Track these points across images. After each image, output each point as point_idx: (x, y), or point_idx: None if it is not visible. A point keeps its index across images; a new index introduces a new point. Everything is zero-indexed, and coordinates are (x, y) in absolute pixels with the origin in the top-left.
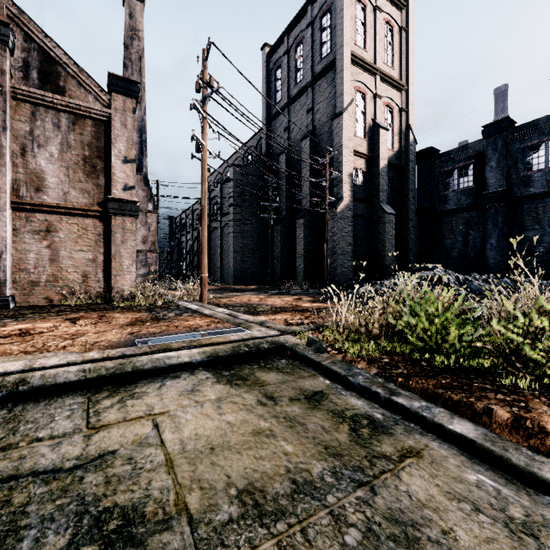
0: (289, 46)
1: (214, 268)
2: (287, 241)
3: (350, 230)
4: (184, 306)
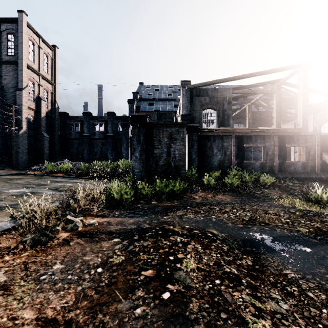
0: None
1: None
2: None
3: (26, 142)
4: None
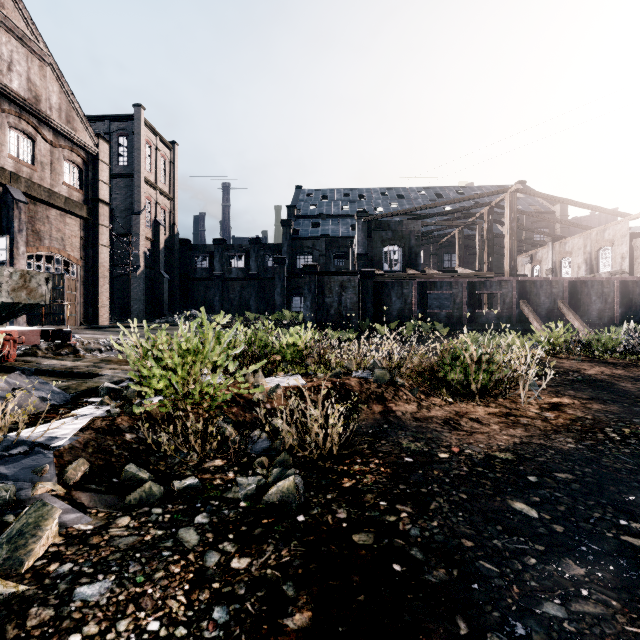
0: None
1: None
2: None
3: (144, 286)
4: None
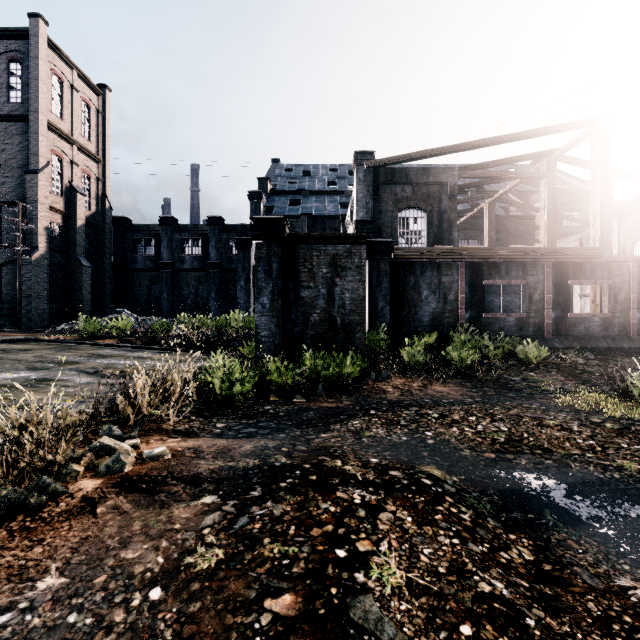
0: None
1: None
2: None
3: (46, 277)
4: None
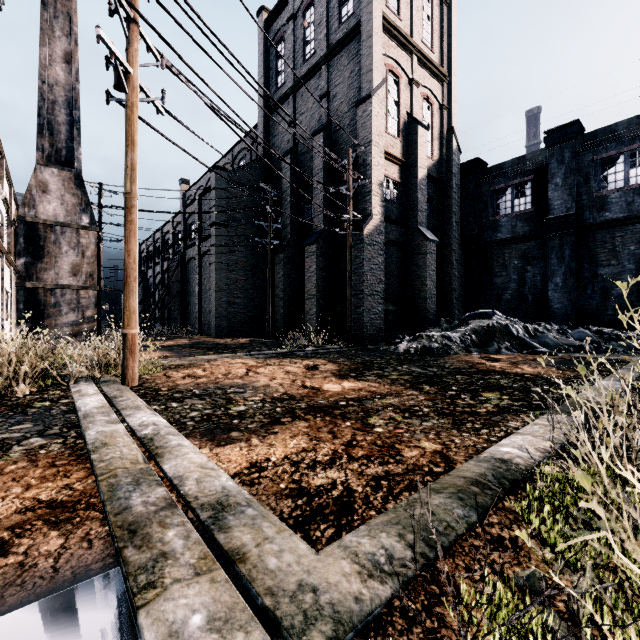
0: (295, 10)
1: (191, 313)
2: (292, 277)
3: (380, 261)
4: (72, 400)
